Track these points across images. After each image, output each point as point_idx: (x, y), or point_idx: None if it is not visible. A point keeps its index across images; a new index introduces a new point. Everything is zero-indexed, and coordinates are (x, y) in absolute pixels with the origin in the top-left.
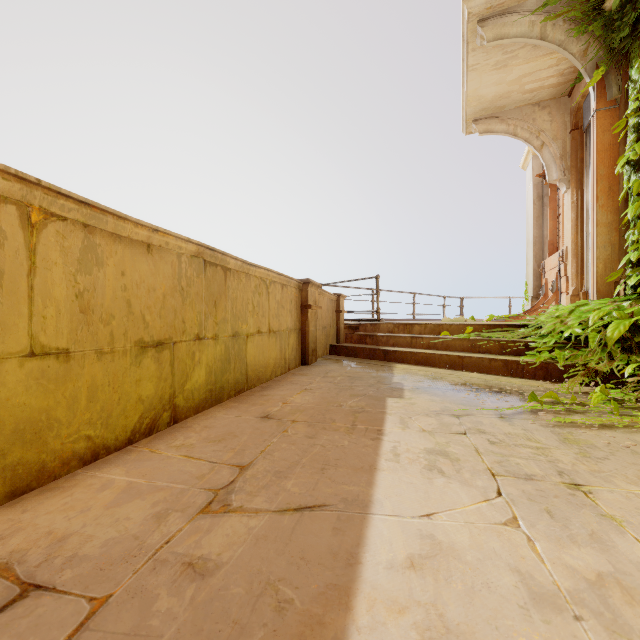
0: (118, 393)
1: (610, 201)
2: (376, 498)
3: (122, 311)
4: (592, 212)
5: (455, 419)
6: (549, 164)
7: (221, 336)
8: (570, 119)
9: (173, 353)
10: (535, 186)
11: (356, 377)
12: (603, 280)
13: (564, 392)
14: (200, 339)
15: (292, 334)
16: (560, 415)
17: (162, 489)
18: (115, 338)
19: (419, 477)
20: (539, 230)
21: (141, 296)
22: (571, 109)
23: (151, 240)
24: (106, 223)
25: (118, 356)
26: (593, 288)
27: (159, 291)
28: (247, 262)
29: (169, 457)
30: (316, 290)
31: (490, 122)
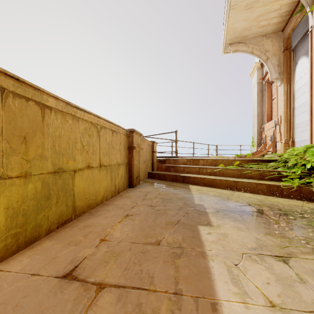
0: None
1: None
2: None
3: None
4: (310, 90)
5: (286, 266)
6: (271, 69)
7: (36, 173)
8: (283, 44)
9: None
10: (258, 85)
11: (167, 199)
12: None
13: None
14: None
15: (121, 167)
16: None
17: None
18: None
19: None
20: (260, 109)
21: None
22: (284, 38)
23: None
24: None
25: None
26: (311, 137)
27: None
28: (72, 104)
29: None
30: (139, 137)
31: (238, 45)
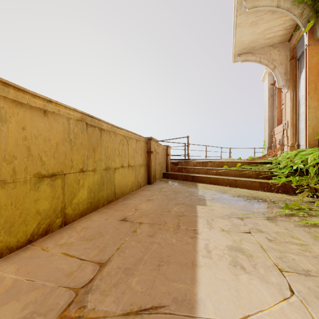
0: (19, 209)
1: (316, 94)
2: (200, 297)
3: (23, 154)
4: (305, 101)
5: (240, 221)
6: (278, 77)
7: (98, 169)
8: (289, 53)
9: (64, 181)
10: (269, 90)
11: (177, 191)
12: (312, 138)
13: (298, 201)
14: (83, 171)
15: (142, 167)
16: (303, 217)
17: (37, 288)
18: (17, 172)
19: (228, 273)
20: (271, 113)
21: (39, 144)
22: (290, 48)
23: (46, 107)
24: (8, 92)
25: (19, 184)
26: (306, 142)
27: (53, 141)
28: (114, 125)
29: (52, 254)
30: (155, 143)
31: (247, 55)
